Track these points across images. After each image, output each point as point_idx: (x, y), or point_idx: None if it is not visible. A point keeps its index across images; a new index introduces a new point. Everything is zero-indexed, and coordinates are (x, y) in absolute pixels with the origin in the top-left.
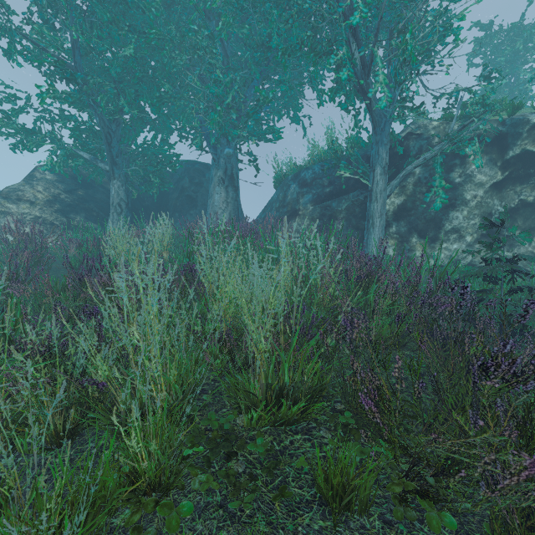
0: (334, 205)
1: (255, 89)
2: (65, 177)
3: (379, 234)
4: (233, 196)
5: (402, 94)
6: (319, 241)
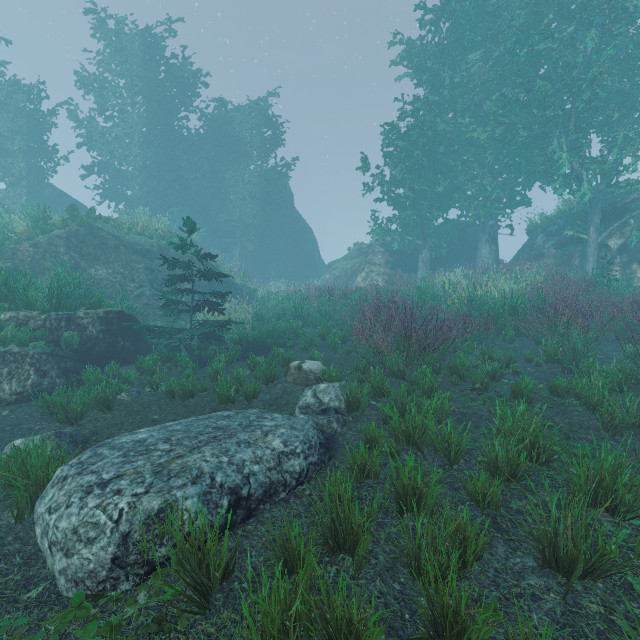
0: (571, 248)
1: (510, 192)
2: (387, 249)
3: (592, 265)
4: (495, 249)
5: (619, 175)
6: (543, 271)
